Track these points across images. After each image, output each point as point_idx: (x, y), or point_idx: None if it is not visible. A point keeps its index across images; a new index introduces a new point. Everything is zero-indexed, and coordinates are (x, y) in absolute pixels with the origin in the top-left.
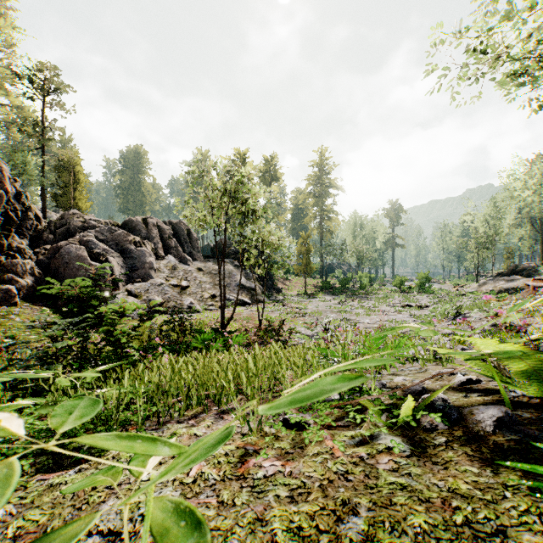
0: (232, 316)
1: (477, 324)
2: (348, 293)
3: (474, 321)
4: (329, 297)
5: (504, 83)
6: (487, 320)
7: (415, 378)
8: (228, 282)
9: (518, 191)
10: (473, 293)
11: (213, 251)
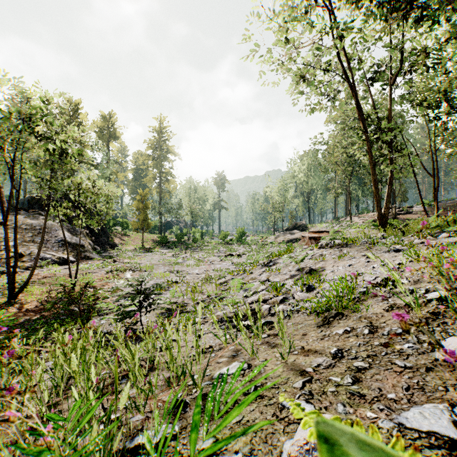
0: (27, 280)
1: (285, 269)
2: (183, 246)
3: (283, 266)
4: (165, 250)
5: (297, 79)
6: (292, 265)
7: (248, 453)
8: (45, 238)
9: (297, 173)
10: (272, 243)
11: (30, 203)
